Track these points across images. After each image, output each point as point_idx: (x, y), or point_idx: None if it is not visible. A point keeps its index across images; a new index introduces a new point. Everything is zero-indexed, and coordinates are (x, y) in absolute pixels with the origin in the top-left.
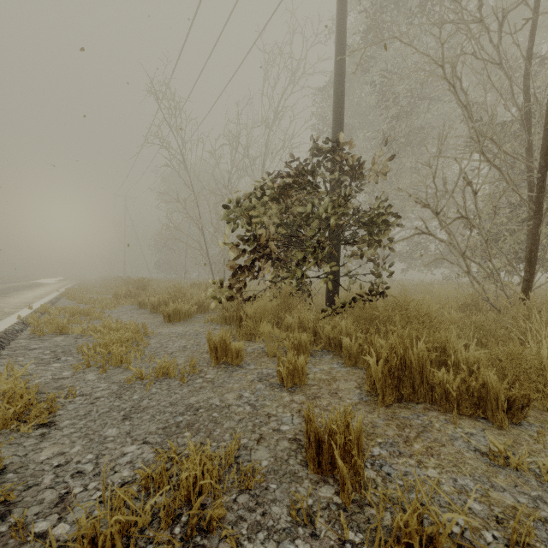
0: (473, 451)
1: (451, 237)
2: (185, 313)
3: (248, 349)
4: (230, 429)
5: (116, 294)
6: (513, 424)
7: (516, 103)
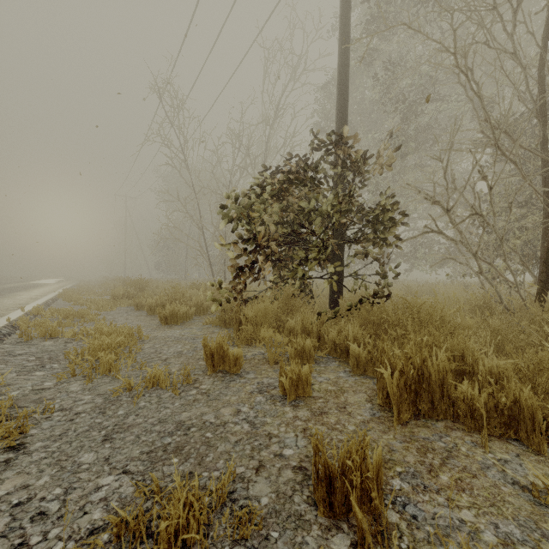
0: (511, 484)
1: (463, 236)
2: (183, 316)
3: (248, 355)
4: (225, 454)
5: (114, 295)
6: None
7: (531, 94)
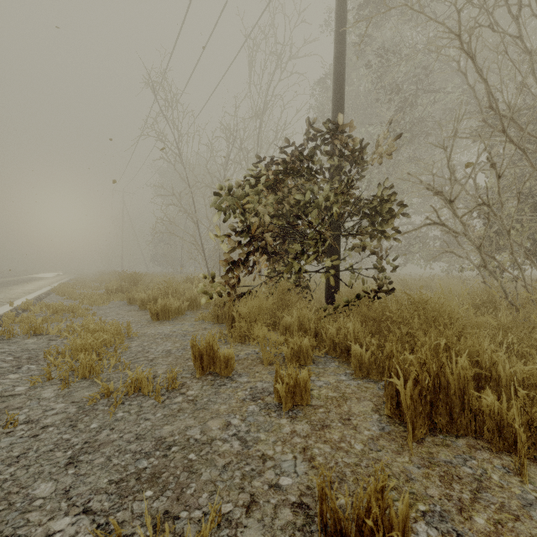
0: None
1: (466, 228)
2: (175, 311)
3: (241, 355)
4: (210, 484)
5: (107, 289)
6: None
7: (536, 80)
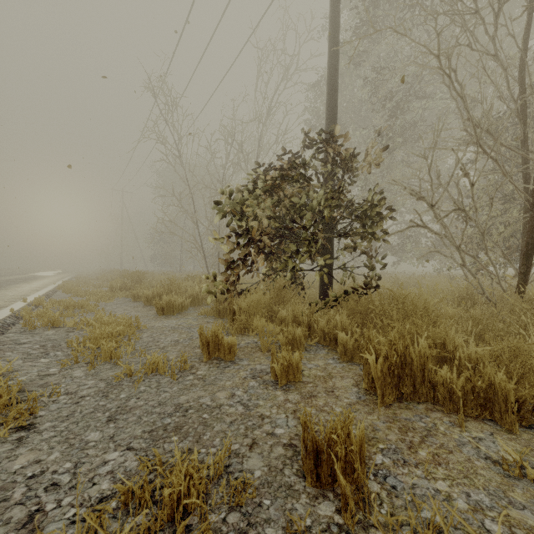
0: (483, 459)
1: (446, 230)
2: (178, 306)
3: (241, 344)
4: (221, 432)
5: (112, 286)
6: (522, 427)
7: (512, 94)
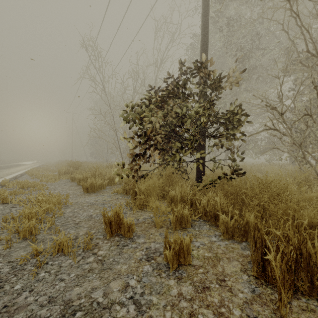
0: None
1: (292, 132)
2: (99, 186)
3: (140, 219)
4: None
5: (59, 171)
6: None
7: None
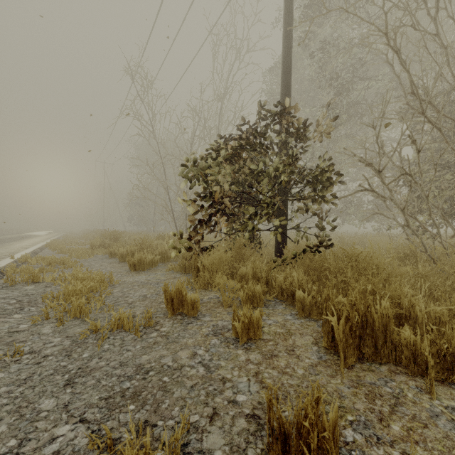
0: None
1: (392, 193)
2: (149, 263)
3: (204, 299)
4: (181, 400)
5: (92, 244)
6: None
7: (451, 70)
